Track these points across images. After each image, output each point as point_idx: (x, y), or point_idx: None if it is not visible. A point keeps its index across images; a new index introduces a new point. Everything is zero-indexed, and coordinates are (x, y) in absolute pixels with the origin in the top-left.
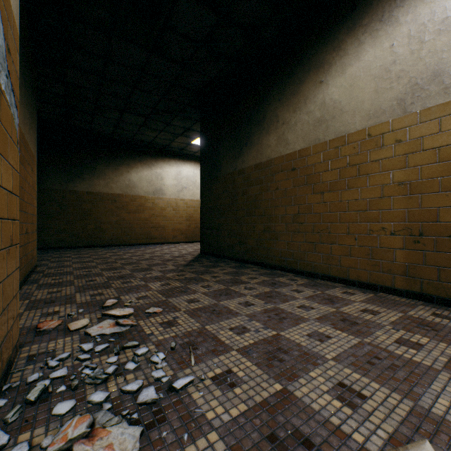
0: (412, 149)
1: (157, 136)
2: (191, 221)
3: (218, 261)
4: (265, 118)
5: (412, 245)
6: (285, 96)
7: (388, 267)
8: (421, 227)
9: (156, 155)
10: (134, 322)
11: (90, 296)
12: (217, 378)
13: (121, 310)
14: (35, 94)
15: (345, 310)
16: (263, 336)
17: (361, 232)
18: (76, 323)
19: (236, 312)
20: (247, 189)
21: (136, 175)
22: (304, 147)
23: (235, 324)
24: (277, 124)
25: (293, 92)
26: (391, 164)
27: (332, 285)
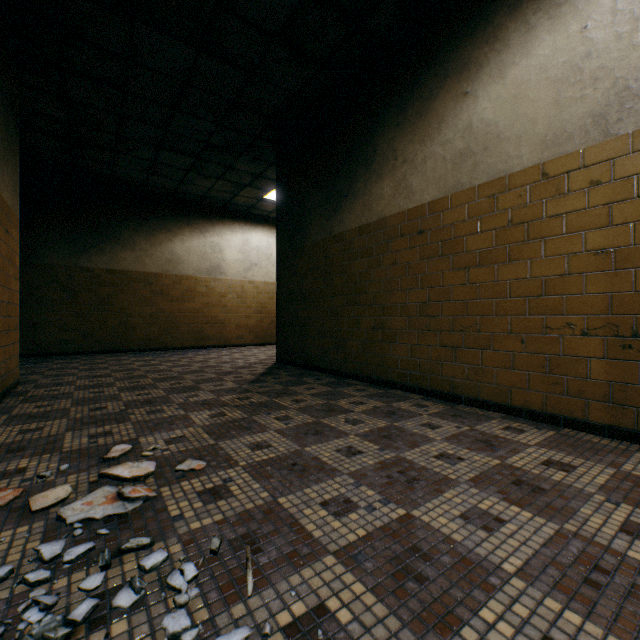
0: (620, 194)
1: (213, 187)
2: (264, 314)
3: (304, 374)
4: (375, 154)
5: (620, 352)
6: (408, 119)
7: (578, 387)
8: (636, 322)
9: (211, 215)
10: (152, 491)
11: (89, 437)
12: (296, 628)
13: (134, 466)
14: (14, 113)
15: (516, 462)
16: (381, 519)
17: (532, 330)
18: (45, 496)
19: (332, 468)
20: (348, 265)
21: (182, 246)
22: (437, 197)
23: (330, 493)
24: (395, 163)
25: (420, 112)
26: (583, 220)
27: (484, 415)
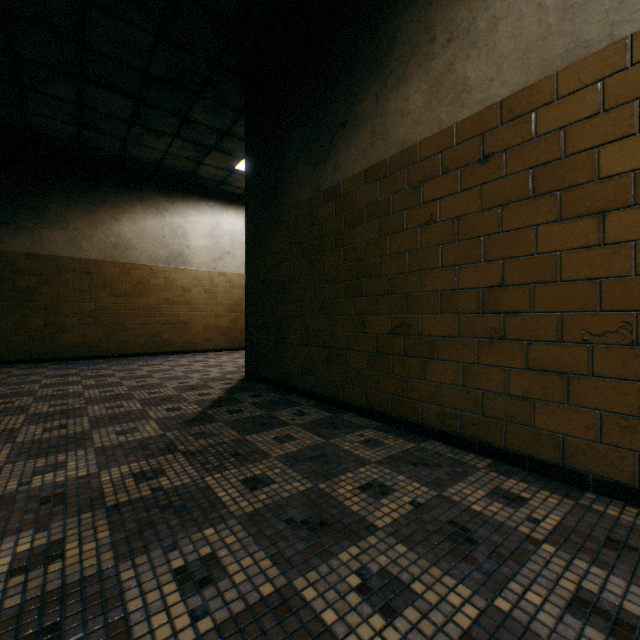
0: None
1: (168, 150)
2: (238, 312)
3: (279, 401)
4: (394, 43)
5: None
6: None
7: None
8: None
9: (171, 191)
10: None
11: None
12: None
13: None
14: None
15: None
16: None
17: None
18: None
19: None
20: (347, 233)
21: (132, 226)
22: (523, 85)
23: None
24: (432, 47)
25: None
26: None
27: None
